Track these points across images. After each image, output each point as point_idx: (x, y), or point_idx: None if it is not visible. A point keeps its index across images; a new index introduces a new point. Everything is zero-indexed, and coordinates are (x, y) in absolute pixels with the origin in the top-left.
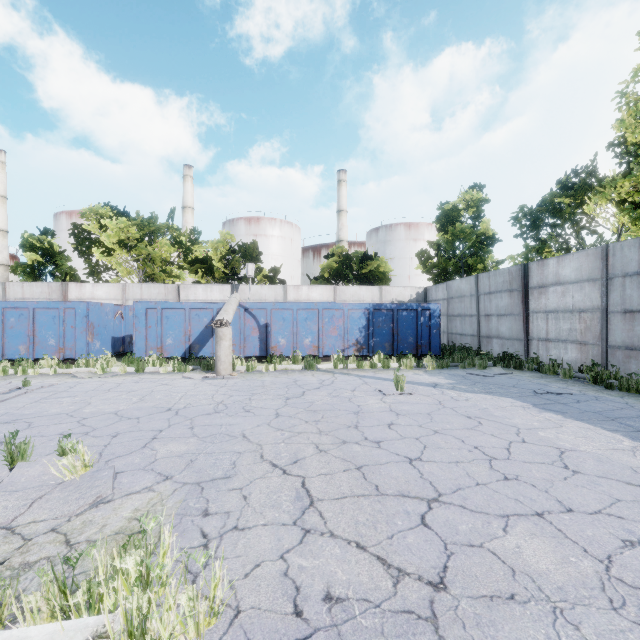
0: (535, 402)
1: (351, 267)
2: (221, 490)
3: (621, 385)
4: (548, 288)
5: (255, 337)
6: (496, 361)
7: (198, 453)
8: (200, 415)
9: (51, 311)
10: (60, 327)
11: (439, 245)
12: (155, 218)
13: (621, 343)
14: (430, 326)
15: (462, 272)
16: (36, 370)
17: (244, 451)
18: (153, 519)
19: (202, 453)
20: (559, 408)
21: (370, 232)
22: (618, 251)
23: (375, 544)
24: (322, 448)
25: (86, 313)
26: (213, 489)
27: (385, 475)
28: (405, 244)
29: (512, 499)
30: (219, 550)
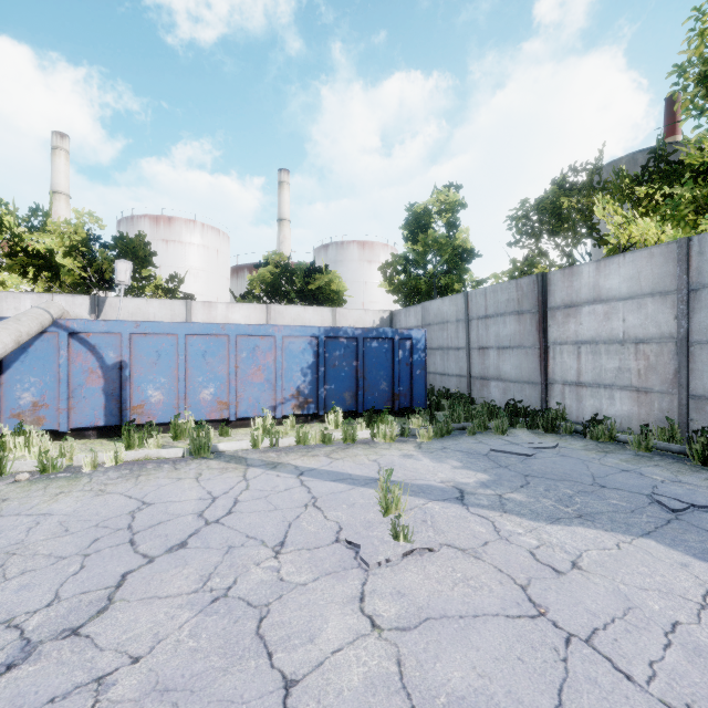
0: None
1: (293, 282)
2: None
3: None
4: (581, 308)
5: (95, 389)
6: (514, 418)
7: None
8: None
9: None
10: None
11: (407, 258)
12: None
13: None
14: (412, 364)
15: (435, 294)
16: None
17: None
18: None
19: None
20: None
21: (318, 249)
22: None
23: None
24: None
25: None
26: None
27: None
28: (359, 266)
29: None
30: None
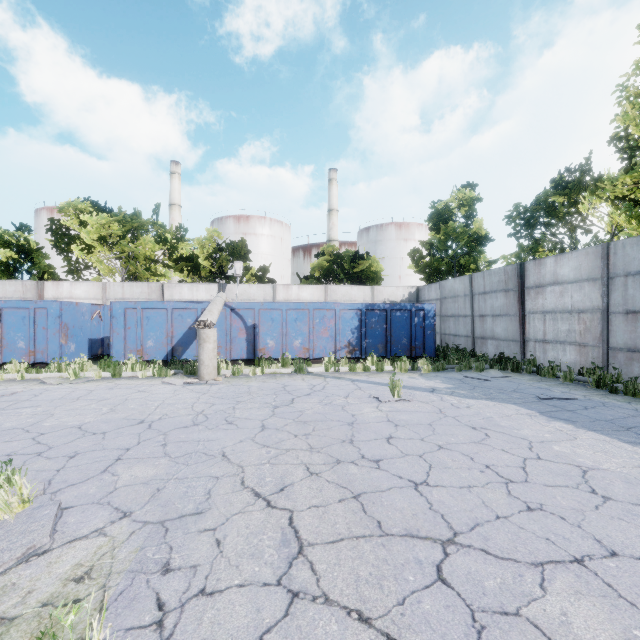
0: (541, 409)
1: (342, 266)
2: (189, 532)
3: (626, 389)
4: (545, 288)
5: (242, 339)
6: (493, 363)
7: (167, 479)
8: (176, 428)
9: (20, 311)
10: (30, 328)
11: (431, 244)
12: (138, 214)
13: (623, 345)
14: (424, 327)
15: (454, 272)
16: (1, 375)
17: (222, 475)
18: (74, 609)
19: (172, 479)
20: (568, 416)
21: (361, 232)
22: (620, 249)
23: (382, 614)
24: (313, 470)
25: (59, 313)
26: (180, 531)
27: (388, 506)
28: (396, 244)
29: (542, 538)
30: (177, 630)
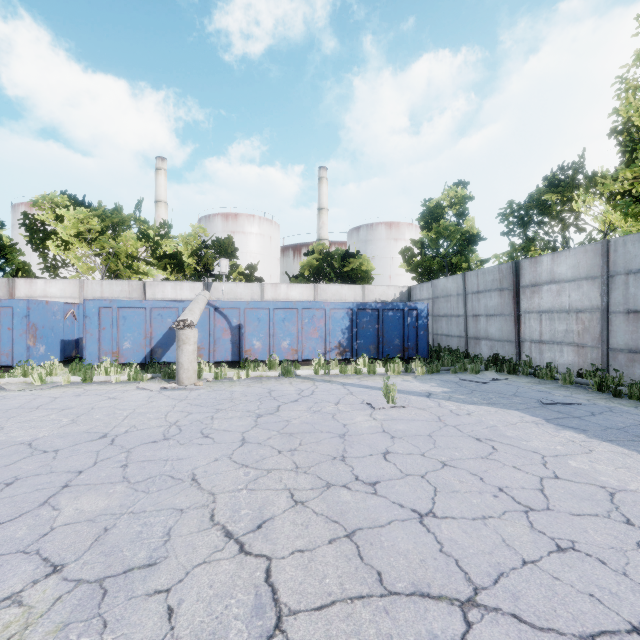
0: (546, 416)
1: (332, 265)
2: (134, 596)
3: (631, 393)
4: (542, 287)
5: (226, 340)
6: (488, 365)
7: (120, 513)
8: (142, 444)
9: None
10: None
11: (423, 243)
12: (120, 209)
13: (624, 346)
14: (417, 327)
15: (446, 271)
16: None
17: (188, 507)
18: None
19: (126, 513)
20: (576, 424)
21: (351, 231)
22: (620, 247)
23: None
24: (298, 497)
25: (26, 313)
26: (121, 594)
27: (389, 549)
28: (386, 244)
29: (584, 594)
30: None
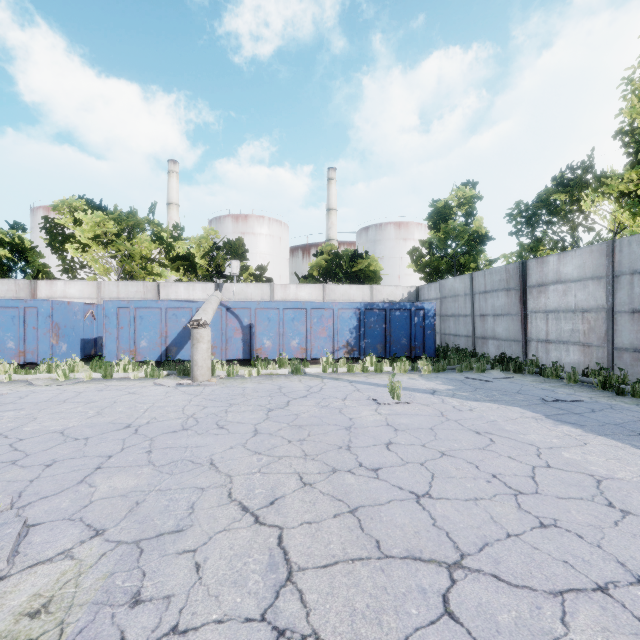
0: (547, 412)
1: (341, 265)
2: (166, 554)
3: (634, 391)
4: (548, 287)
5: (238, 339)
6: (494, 364)
7: (148, 490)
8: (163, 433)
9: (10, 310)
10: (20, 328)
11: (431, 243)
12: (134, 212)
13: (629, 345)
14: (424, 327)
15: (454, 271)
16: None
17: (208, 486)
18: None
19: (154, 490)
20: (575, 419)
21: (360, 231)
22: (625, 247)
23: None
24: (307, 480)
25: (50, 313)
26: (156, 552)
27: (387, 522)
28: (395, 243)
29: (559, 561)
30: None
